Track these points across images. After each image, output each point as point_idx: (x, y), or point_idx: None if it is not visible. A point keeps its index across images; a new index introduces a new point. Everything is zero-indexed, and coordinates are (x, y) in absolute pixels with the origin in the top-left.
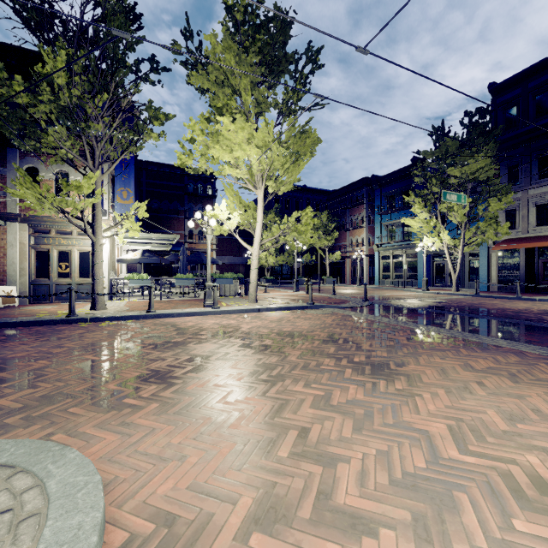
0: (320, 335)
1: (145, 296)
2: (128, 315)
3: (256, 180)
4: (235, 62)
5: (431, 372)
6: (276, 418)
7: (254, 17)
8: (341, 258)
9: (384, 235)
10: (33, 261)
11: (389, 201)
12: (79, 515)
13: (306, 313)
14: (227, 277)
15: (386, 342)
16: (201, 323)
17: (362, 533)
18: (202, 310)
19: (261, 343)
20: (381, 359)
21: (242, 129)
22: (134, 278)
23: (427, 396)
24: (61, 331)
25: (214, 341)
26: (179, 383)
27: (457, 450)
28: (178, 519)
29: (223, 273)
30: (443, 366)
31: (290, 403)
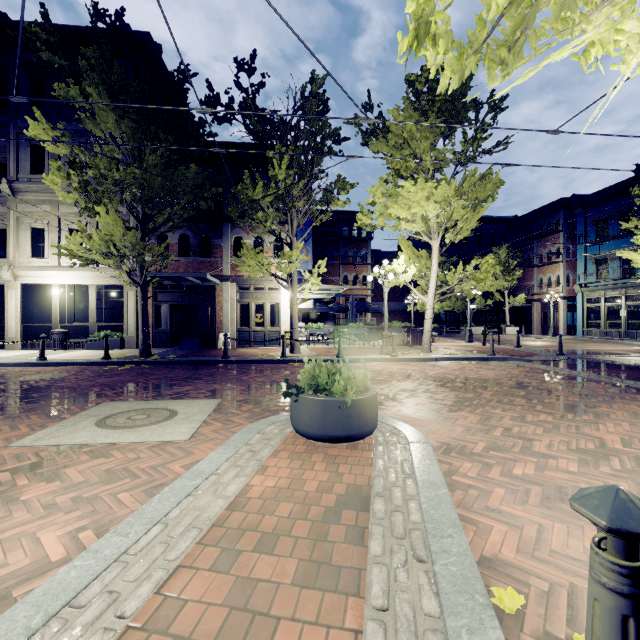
0: (508, 382)
1: (316, 343)
2: (324, 359)
3: (432, 232)
4: (416, 130)
5: (622, 414)
6: (485, 422)
7: (435, 84)
8: (526, 301)
9: (591, 271)
10: (238, 313)
11: (598, 228)
12: (412, 431)
13: (487, 364)
14: (395, 326)
15: (580, 392)
16: (388, 368)
17: (548, 458)
18: (383, 357)
19: (453, 385)
20: (572, 402)
21: (422, 190)
22: (312, 327)
23: (610, 425)
24: (286, 368)
25: (410, 381)
26: (406, 402)
27: (622, 446)
28: (450, 444)
29: (378, 320)
30: (637, 411)
31: (493, 417)
